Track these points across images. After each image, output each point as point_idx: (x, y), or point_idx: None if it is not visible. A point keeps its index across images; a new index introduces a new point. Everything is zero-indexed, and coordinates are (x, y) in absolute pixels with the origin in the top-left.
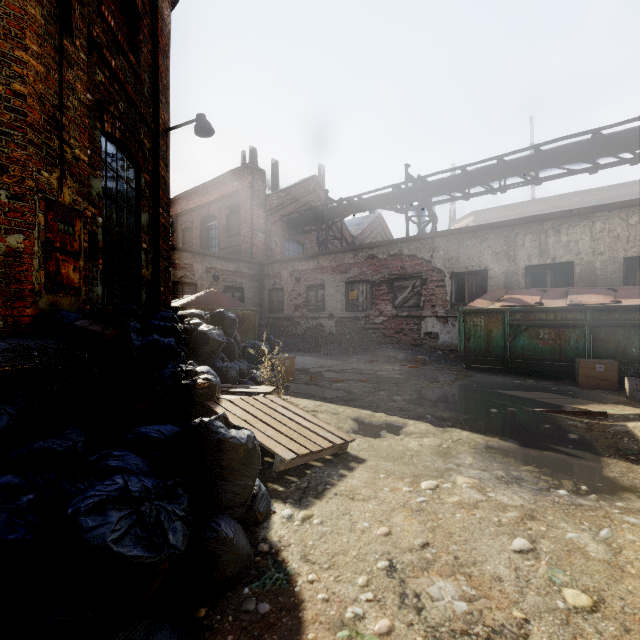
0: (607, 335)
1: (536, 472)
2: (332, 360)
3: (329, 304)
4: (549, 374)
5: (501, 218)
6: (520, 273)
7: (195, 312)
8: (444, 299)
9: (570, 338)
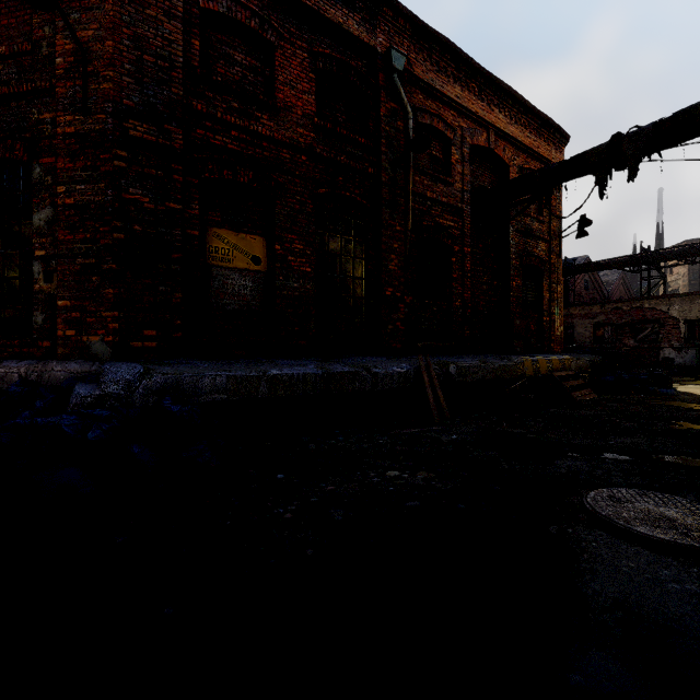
0: None
1: None
2: None
3: (578, 339)
4: None
5: None
6: None
7: None
8: (678, 336)
9: None
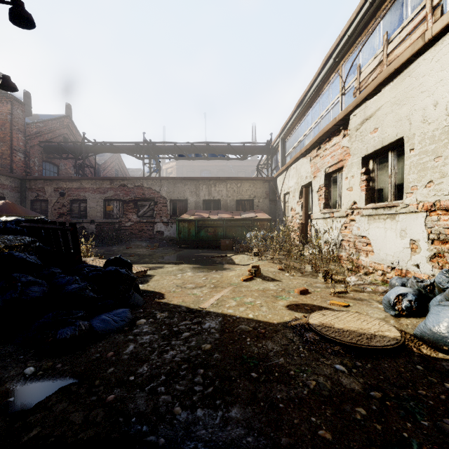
0: (230, 230)
1: (207, 269)
2: (100, 249)
3: (91, 213)
4: (212, 247)
5: (191, 166)
6: (201, 202)
7: (19, 218)
8: (167, 213)
9: (219, 231)
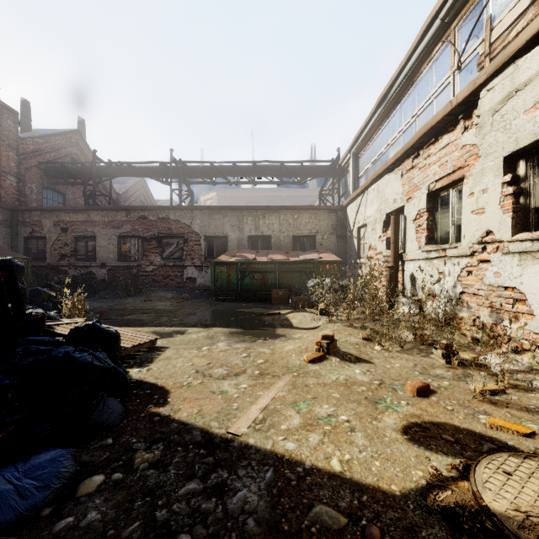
0: (284, 276)
1: (251, 337)
2: (110, 302)
3: (101, 254)
4: (260, 299)
5: (235, 197)
6: (246, 240)
7: None
8: (200, 254)
9: (269, 278)
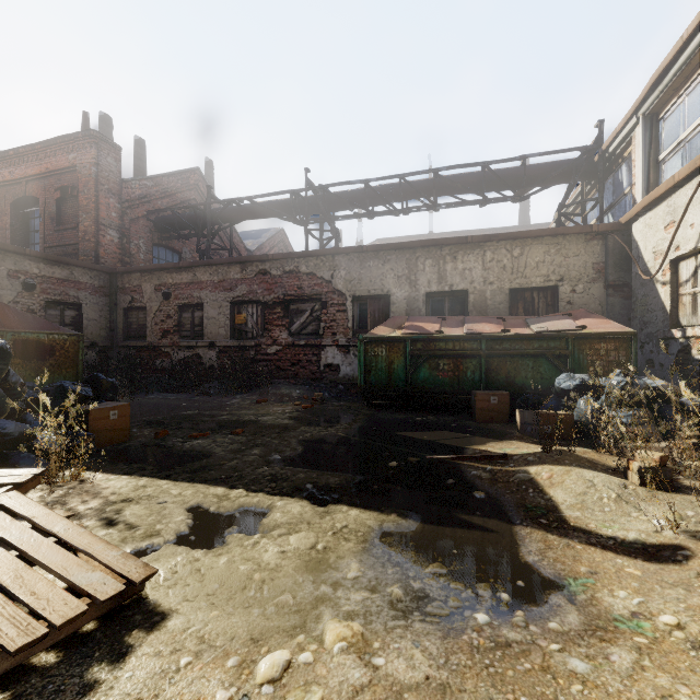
0: (499, 365)
1: (444, 575)
2: (207, 402)
3: (209, 329)
4: (448, 408)
5: None
6: (421, 299)
7: None
8: (346, 326)
9: (467, 369)
